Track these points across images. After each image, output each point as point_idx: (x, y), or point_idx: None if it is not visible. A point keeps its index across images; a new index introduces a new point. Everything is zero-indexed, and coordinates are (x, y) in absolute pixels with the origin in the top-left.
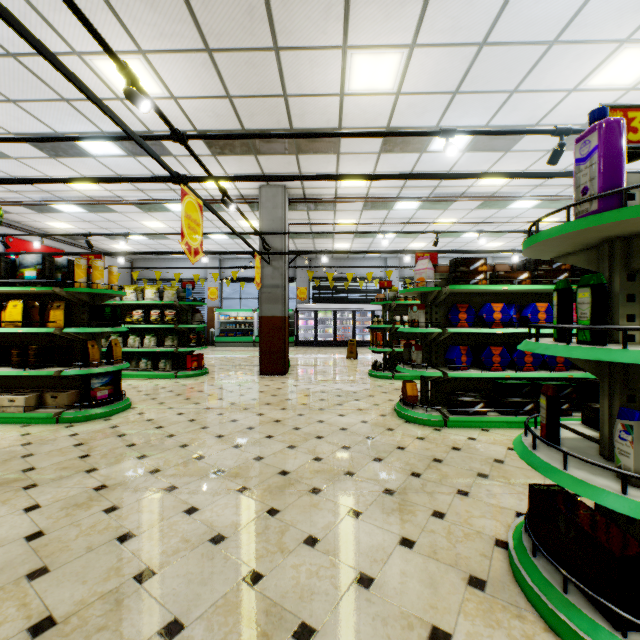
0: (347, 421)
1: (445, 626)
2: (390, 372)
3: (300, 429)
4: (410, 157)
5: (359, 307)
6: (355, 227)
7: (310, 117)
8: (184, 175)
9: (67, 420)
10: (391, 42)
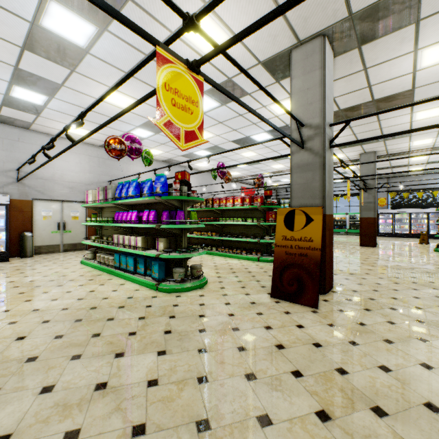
0: (413, 261)
1: (434, 282)
2: None
3: (389, 260)
4: None
5: (432, 210)
6: (426, 159)
7: (393, 130)
8: (348, 177)
9: None
10: (436, 106)
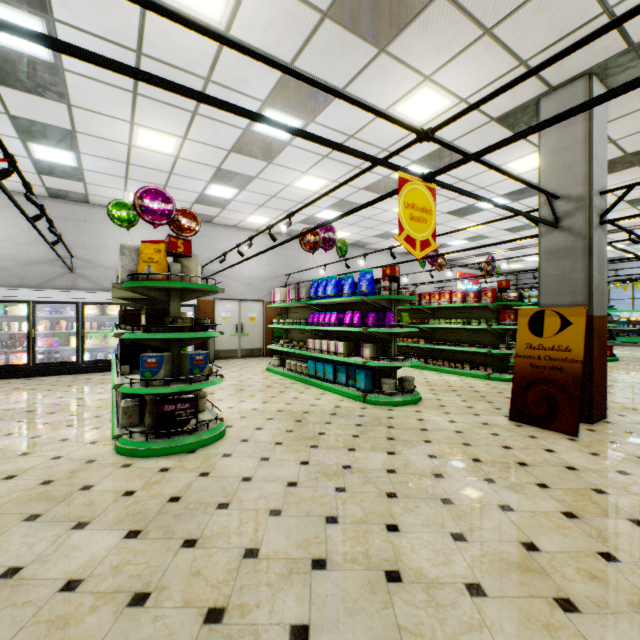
0: None
1: None
2: None
3: None
4: None
5: None
6: None
7: None
8: None
9: None
10: None
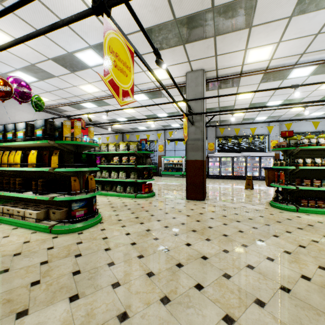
0: (282, 272)
1: None
2: (293, 205)
3: (230, 278)
4: (322, 14)
5: (249, 154)
6: (251, 99)
7: None
8: None
9: (55, 231)
10: None
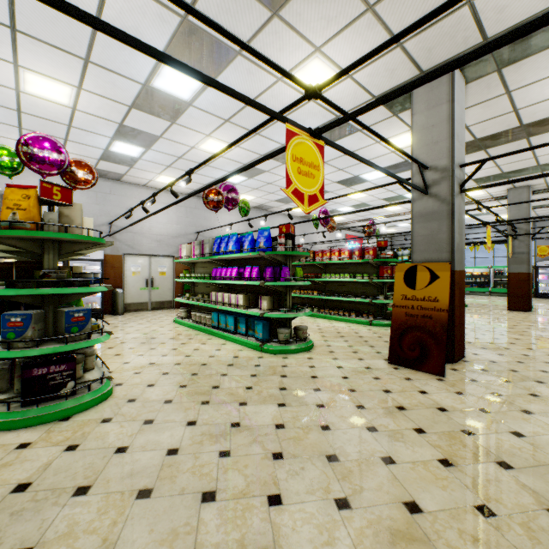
0: None
1: None
2: None
3: (547, 329)
4: None
5: None
6: None
7: None
8: (488, 222)
9: None
10: None
